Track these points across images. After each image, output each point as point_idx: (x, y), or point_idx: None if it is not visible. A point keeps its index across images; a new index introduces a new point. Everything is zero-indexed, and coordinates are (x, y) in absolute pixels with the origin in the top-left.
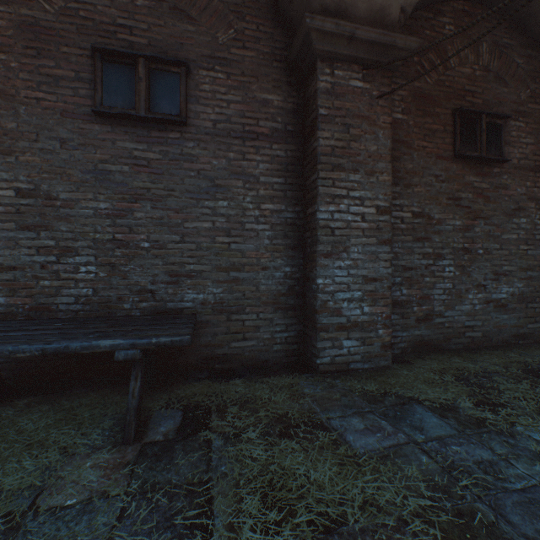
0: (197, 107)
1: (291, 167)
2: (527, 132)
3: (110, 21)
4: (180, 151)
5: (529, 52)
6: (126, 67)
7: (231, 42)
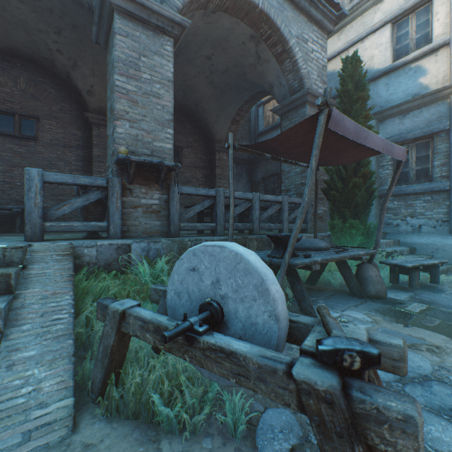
0: (43, 134)
1: (87, 159)
2: (193, 153)
3: (2, 98)
4: (36, 150)
5: (193, 124)
6: (10, 117)
7: (59, 111)
